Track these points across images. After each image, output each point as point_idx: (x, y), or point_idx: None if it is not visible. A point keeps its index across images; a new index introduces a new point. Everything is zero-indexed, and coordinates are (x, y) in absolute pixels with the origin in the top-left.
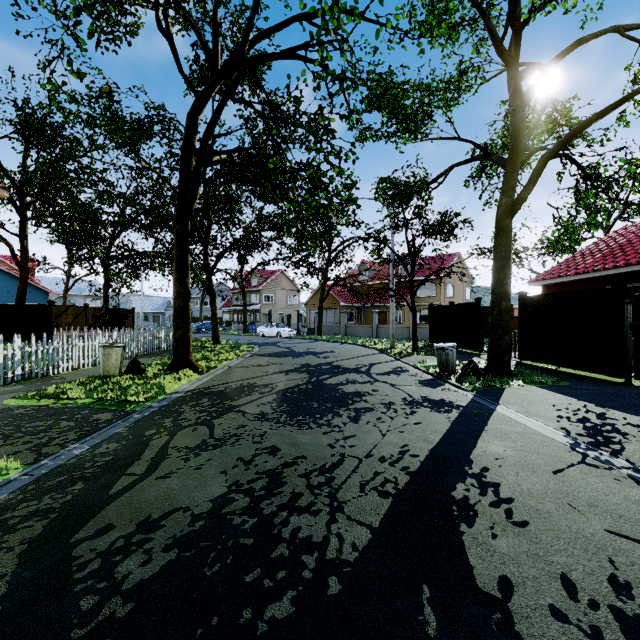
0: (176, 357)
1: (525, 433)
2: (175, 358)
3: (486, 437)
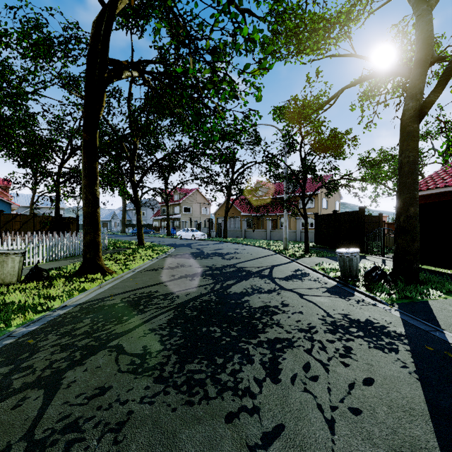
0: (85, 262)
1: None
2: (84, 263)
3: None
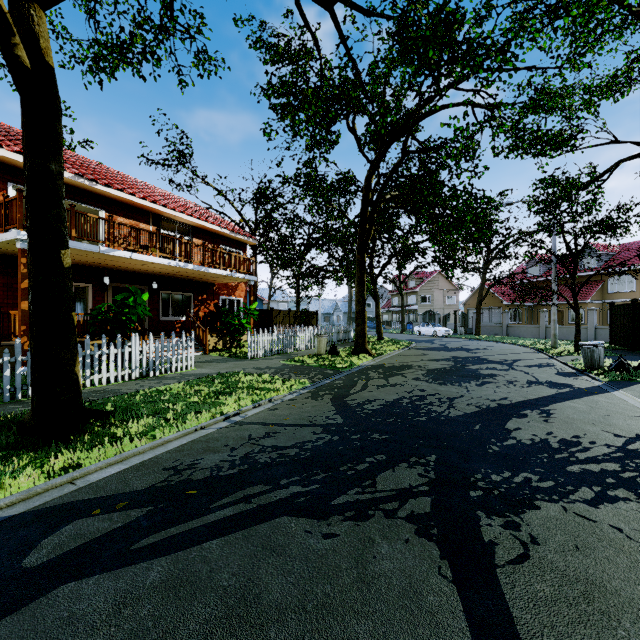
0: (357, 345)
1: (615, 403)
2: (356, 346)
3: (575, 401)
